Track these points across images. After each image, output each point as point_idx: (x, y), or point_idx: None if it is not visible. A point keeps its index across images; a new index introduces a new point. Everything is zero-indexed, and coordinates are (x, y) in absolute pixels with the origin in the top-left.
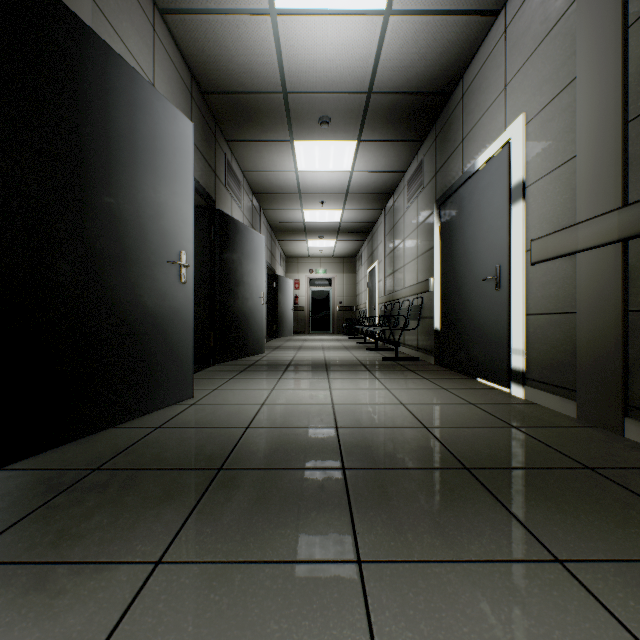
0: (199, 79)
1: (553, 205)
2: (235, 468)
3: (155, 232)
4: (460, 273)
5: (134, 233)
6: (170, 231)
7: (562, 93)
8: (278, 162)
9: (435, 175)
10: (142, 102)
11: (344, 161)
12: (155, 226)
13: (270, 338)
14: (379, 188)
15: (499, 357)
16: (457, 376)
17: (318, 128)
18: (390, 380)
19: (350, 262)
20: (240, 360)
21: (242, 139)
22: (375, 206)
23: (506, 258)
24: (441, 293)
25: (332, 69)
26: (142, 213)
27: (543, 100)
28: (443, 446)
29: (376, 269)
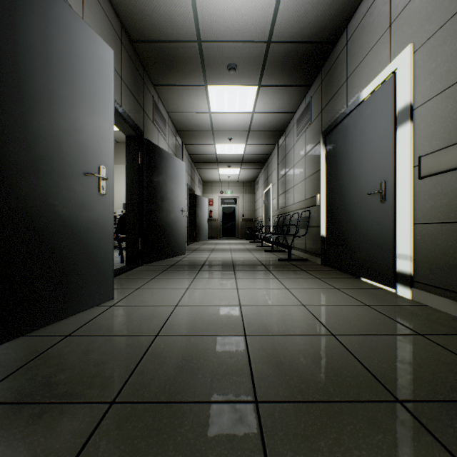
0: (128, 28)
1: (444, 122)
2: (130, 401)
3: (71, 145)
4: (345, 189)
5: (46, 143)
6: (88, 145)
7: (455, 16)
8: (195, 104)
9: (321, 112)
10: (56, 17)
11: (247, 103)
12: (71, 139)
13: (191, 242)
14: (274, 126)
15: (384, 261)
16: (343, 275)
17: (227, 74)
18: (288, 279)
19: (250, 185)
20: (164, 260)
21: (166, 84)
22: (270, 141)
23: (392, 174)
24: (327, 207)
25: (238, 19)
26: (56, 125)
27: (432, 27)
28: (359, 363)
29: (271, 190)
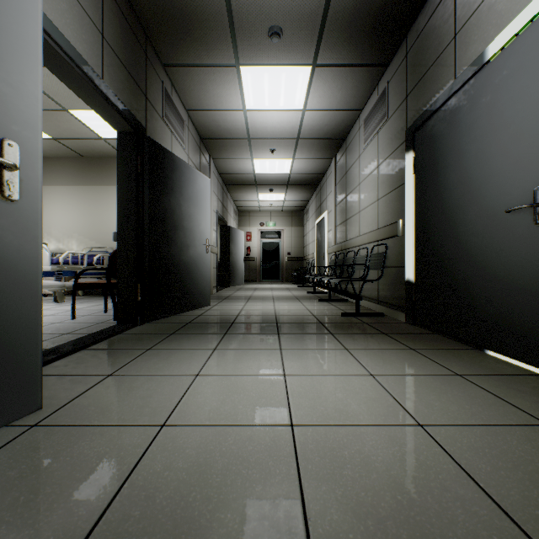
0: None
1: None
2: None
3: None
4: (452, 208)
5: None
6: None
7: None
8: (224, 97)
9: (405, 99)
10: None
11: (296, 96)
12: None
13: (222, 287)
14: (331, 132)
15: None
16: (451, 344)
17: (267, 46)
18: (366, 353)
19: (298, 216)
20: (178, 315)
21: (181, 63)
22: (325, 155)
23: None
24: (417, 237)
25: None
26: None
27: None
28: None
29: (325, 219)
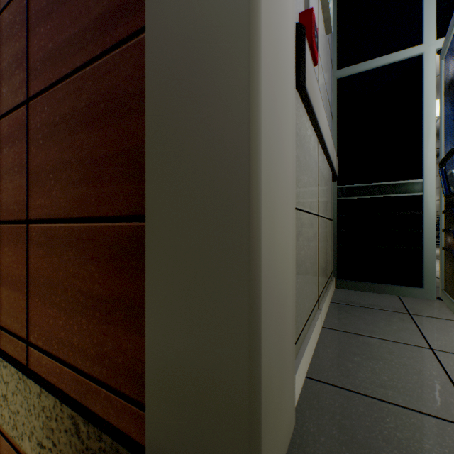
0: None
1: None
2: None
3: None
4: None
5: None
6: None
7: None
8: None
9: None
10: None
11: None
12: None
13: None
14: None
15: None
16: None
17: None
18: None
19: None
20: None
21: None
22: None
23: None
24: None
25: None
26: None
27: None
28: None
29: None
